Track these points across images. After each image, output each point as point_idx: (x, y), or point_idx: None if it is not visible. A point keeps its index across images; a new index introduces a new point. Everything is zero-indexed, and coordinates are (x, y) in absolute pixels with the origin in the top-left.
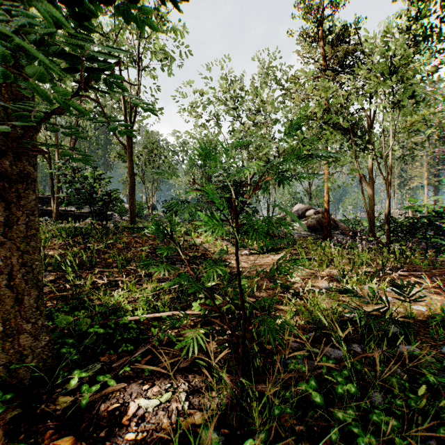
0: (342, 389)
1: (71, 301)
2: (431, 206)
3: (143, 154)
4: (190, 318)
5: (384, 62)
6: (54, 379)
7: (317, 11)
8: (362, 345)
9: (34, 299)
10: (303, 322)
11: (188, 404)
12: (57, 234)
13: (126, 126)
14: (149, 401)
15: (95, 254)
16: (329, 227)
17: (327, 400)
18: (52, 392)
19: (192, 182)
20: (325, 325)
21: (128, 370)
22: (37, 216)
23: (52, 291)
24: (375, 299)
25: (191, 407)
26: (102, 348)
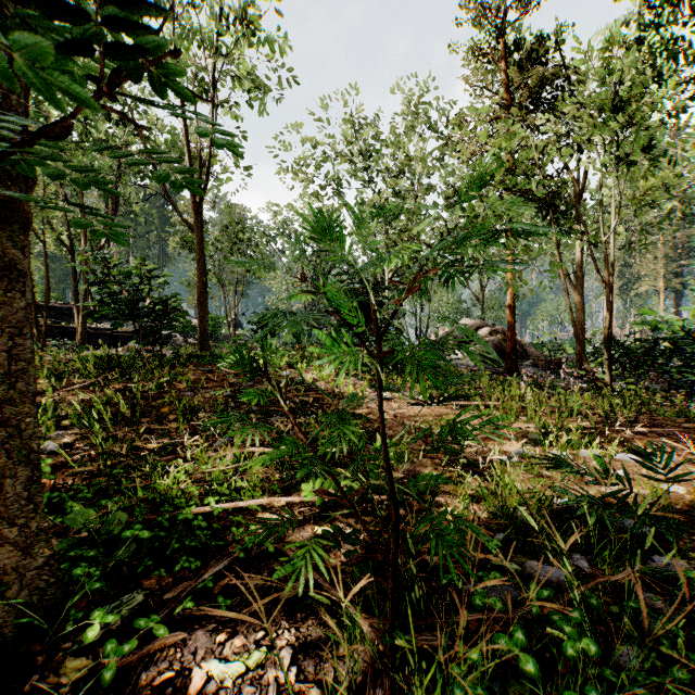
0: (574, 647)
1: (97, 480)
2: (678, 322)
3: (220, 239)
4: (297, 509)
5: (603, 93)
6: (60, 624)
7: (496, 13)
8: (589, 556)
9: (24, 483)
10: (486, 515)
11: (295, 670)
12: (79, 367)
13: (182, 171)
14: (226, 665)
15: (141, 399)
16: (514, 354)
17: (541, 660)
18: (55, 649)
19: (302, 279)
20: (522, 519)
21: (191, 606)
22: (29, 338)
23: (67, 463)
24: (609, 477)
25: (302, 677)
26: (146, 565)
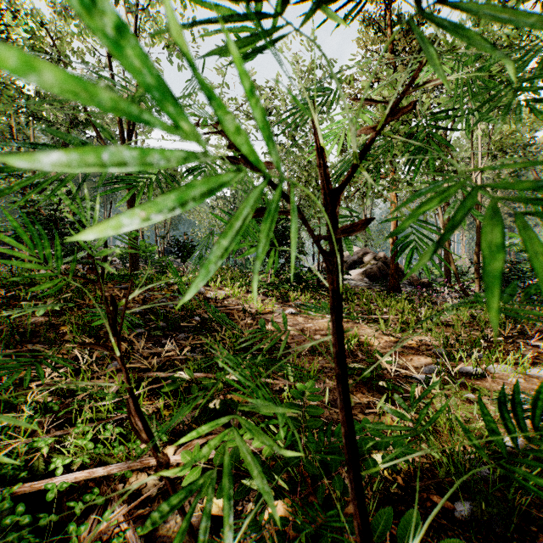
0: None
1: None
2: None
3: None
4: None
5: None
6: None
7: None
8: None
9: None
10: (428, 466)
11: None
12: None
13: None
14: None
15: (42, 316)
16: (397, 274)
17: None
18: None
19: None
20: (481, 475)
21: None
22: None
23: None
24: None
25: None
26: None
